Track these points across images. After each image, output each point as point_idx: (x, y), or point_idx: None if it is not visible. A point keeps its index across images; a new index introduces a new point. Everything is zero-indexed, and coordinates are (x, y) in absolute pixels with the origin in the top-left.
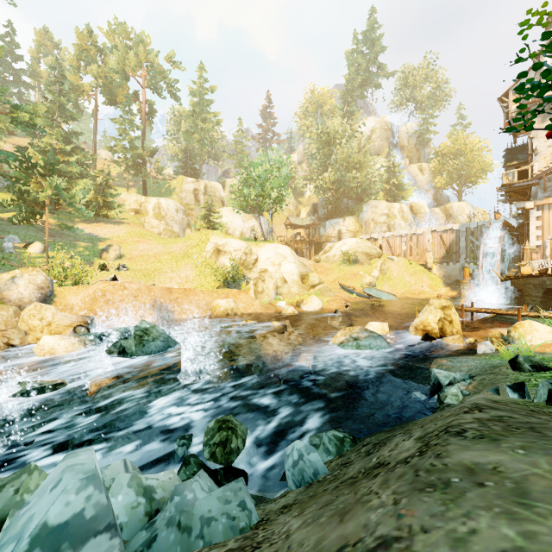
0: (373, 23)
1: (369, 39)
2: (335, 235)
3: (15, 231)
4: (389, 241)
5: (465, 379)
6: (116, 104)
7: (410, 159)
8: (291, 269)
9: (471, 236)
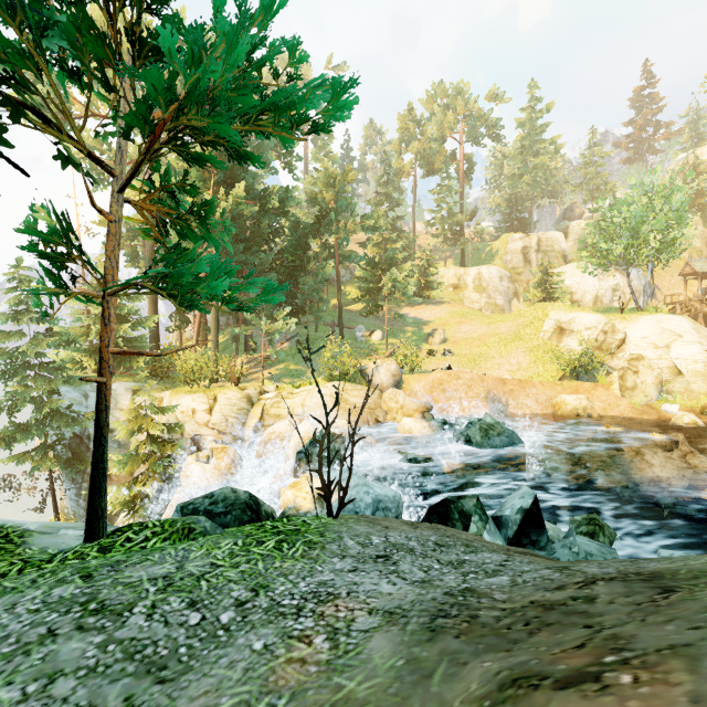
0: None
1: None
2: None
3: (361, 321)
4: None
5: None
6: (433, 174)
7: None
8: (692, 354)
9: None
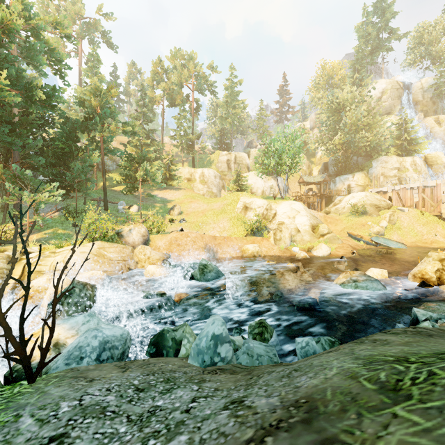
0: None
1: (379, 8)
2: (344, 190)
3: (123, 198)
4: (399, 194)
5: (441, 318)
6: (175, 106)
7: (424, 113)
8: (304, 221)
9: None
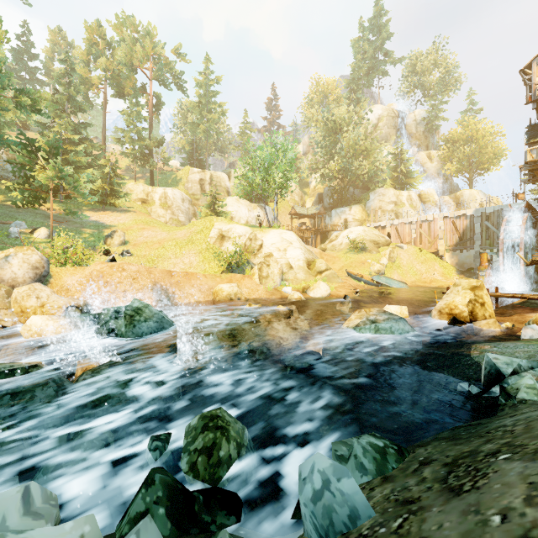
0: (379, 9)
1: (376, 26)
2: (341, 224)
3: (23, 218)
4: (398, 229)
5: (533, 366)
6: (124, 97)
7: (418, 147)
8: (297, 255)
9: (487, 222)
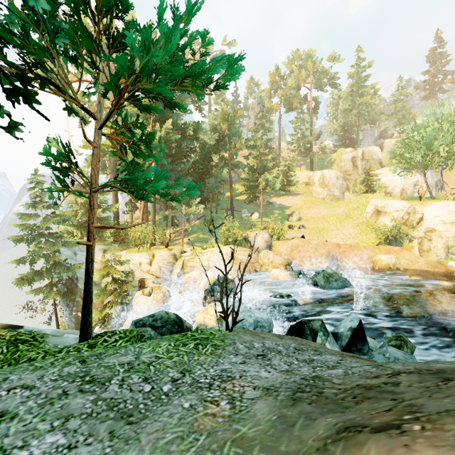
0: None
1: None
2: None
3: (245, 206)
4: None
5: None
6: (292, 110)
7: None
8: None
9: None
